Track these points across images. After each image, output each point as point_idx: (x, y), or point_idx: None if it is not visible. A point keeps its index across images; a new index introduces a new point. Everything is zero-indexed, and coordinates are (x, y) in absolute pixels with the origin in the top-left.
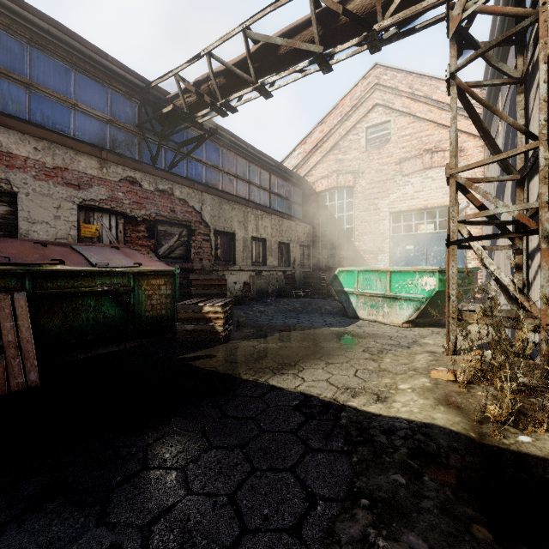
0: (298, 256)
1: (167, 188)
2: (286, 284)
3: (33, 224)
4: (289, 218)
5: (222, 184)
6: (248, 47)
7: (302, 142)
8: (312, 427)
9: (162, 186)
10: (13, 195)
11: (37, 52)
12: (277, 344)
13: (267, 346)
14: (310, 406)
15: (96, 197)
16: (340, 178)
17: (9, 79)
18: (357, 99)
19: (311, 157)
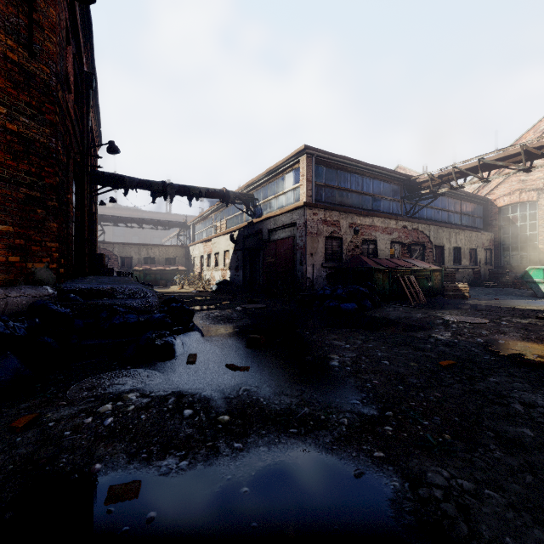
0: (483, 257)
1: (416, 227)
2: (474, 278)
3: (380, 251)
4: (476, 230)
5: (434, 216)
6: (480, 165)
7: None
8: (537, 311)
9: (414, 226)
10: (374, 241)
11: (374, 181)
12: (499, 302)
13: (495, 302)
14: (534, 310)
15: (394, 237)
16: (523, 195)
17: (368, 196)
18: (541, 132)
19: (493, 180)
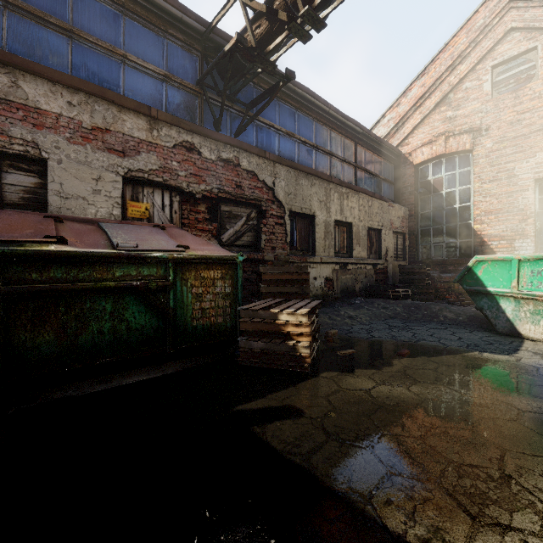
0: (391, 245)
1: (232, 157)
2: (377, 281)
3: (66, 199)
4: (380, 197)
5: (298, 157)
6: None
7: (394, 105)
8: None
9: (226, 154)
10: (44, 163)
11: None
12: (410, 388)
13: (392, 392)
14: None
15: (145, 167)
16: (451, 142)
17: (47, 25)
18: (478, 31)
19: (407, 121)
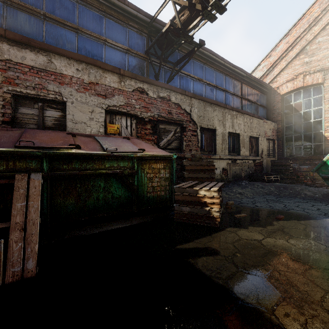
0: (265, 147)
1: (166, 95)
2: (256, 170)
3: (75, 124)
4: (258, 117)
5: (205, 93)
6: None
7: (267, 57)
8: None
9: (162, 94)
10: (64, 104)
11: (81, 6)
12: (288, 241)
13: (276, 242)
14: None
15: (117, 104)
16: (307, 78)
17: (65, 26)
18: (327, 2)
19: (276, 66)
